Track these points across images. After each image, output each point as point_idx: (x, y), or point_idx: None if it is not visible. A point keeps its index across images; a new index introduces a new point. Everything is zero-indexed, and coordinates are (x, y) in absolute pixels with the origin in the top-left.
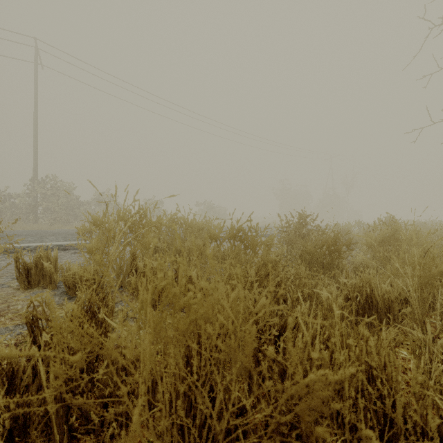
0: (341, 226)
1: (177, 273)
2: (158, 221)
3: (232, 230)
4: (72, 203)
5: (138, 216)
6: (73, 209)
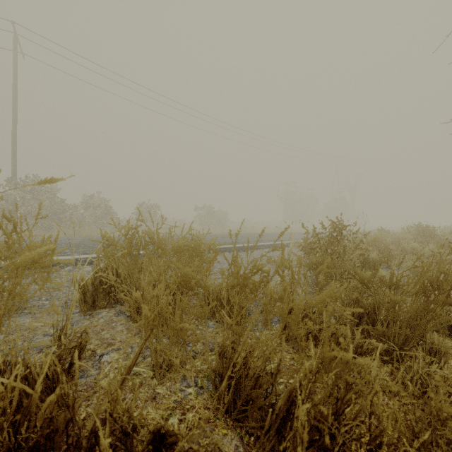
0: (370, 236)
1: (76, 412)
2: (46, 253)
3: (235, 270)
4: (56, 207)
5: (131, 221)
6: (57, 213)
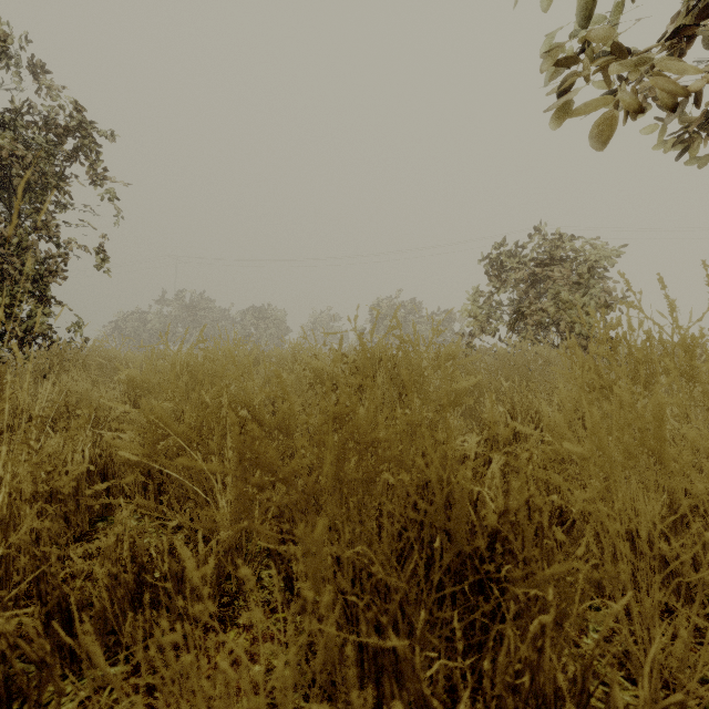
0: None
1: None
2: None
3: None
4: None
5: None
6: None
